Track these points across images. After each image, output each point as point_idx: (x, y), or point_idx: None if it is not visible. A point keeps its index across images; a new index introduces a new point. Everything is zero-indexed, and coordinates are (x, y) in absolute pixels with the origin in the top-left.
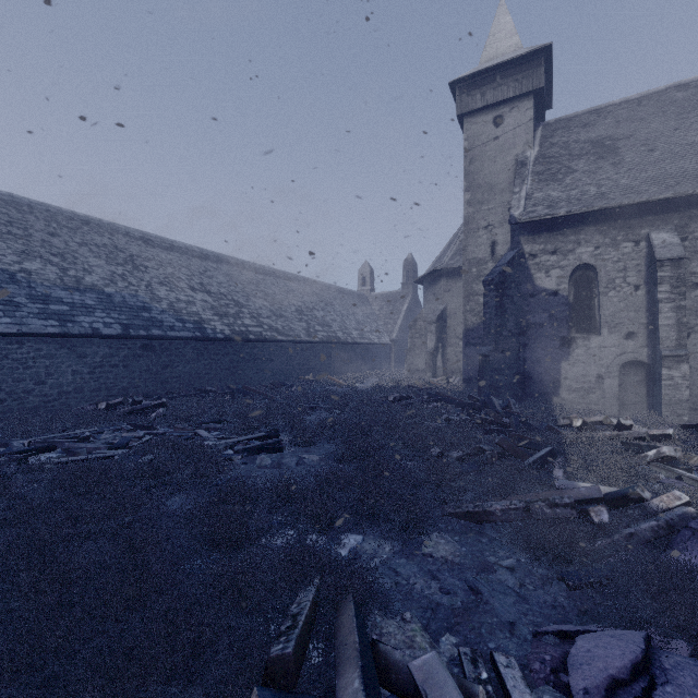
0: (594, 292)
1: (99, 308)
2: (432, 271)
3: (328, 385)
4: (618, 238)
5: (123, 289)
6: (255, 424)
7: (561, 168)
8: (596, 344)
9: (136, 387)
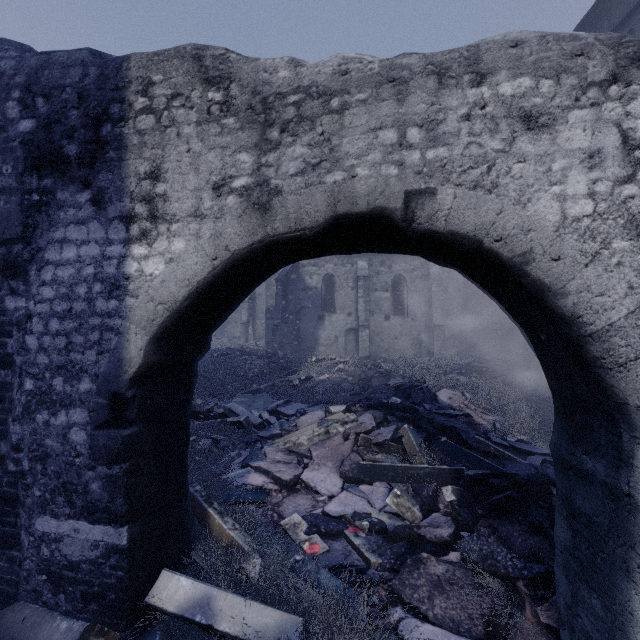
0: (335, 290)
1: None
2: None
3: None
4: (345, 261)
5: None
6: None
7: None
8: (334, 319)
9: None
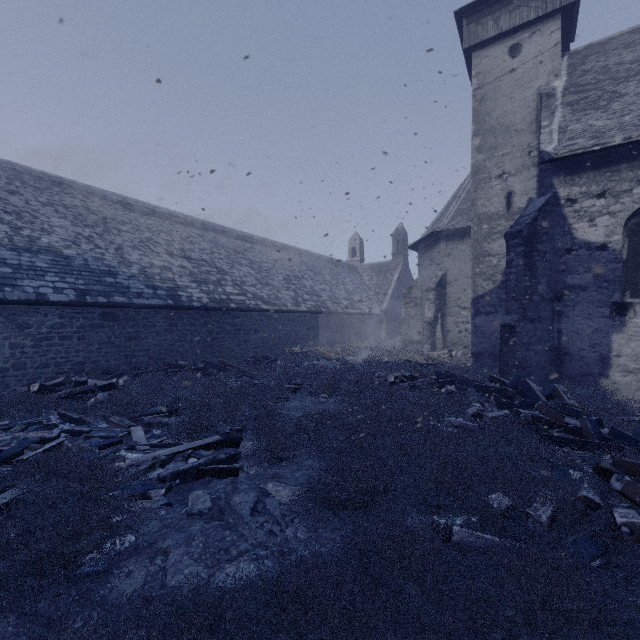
0: None
1: (52, 271)
2: (430, 233)
3: (317, 358)
4: None
5: (87, 252)
6: (211, 421)
7: (602, 94)
8: None
9: (95, 362)
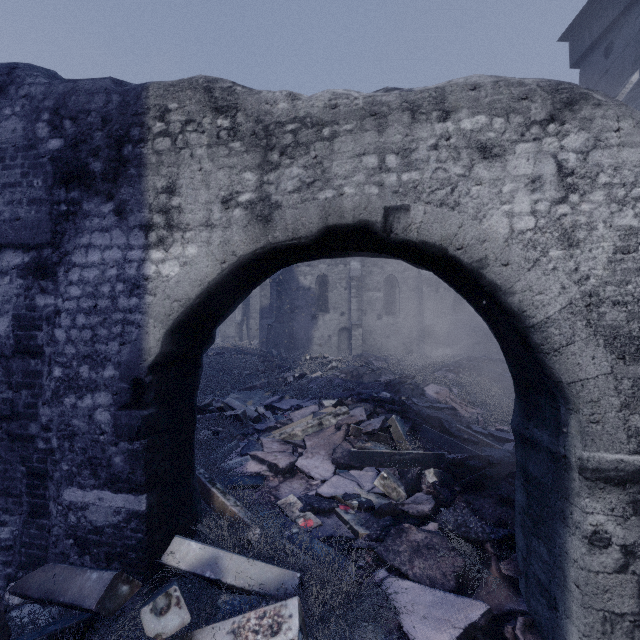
0: (328, 290)
1: None
2: None
3: None
4: (338, 262)
5: None
6: None
7: None
8: (328, 318)
9: None
